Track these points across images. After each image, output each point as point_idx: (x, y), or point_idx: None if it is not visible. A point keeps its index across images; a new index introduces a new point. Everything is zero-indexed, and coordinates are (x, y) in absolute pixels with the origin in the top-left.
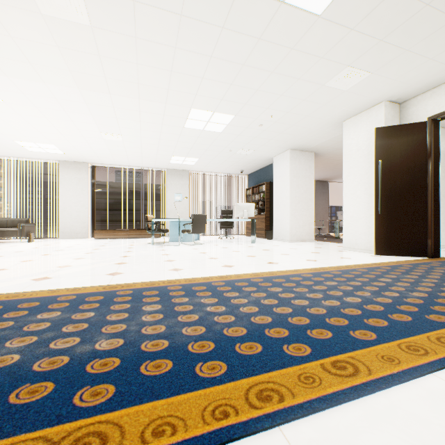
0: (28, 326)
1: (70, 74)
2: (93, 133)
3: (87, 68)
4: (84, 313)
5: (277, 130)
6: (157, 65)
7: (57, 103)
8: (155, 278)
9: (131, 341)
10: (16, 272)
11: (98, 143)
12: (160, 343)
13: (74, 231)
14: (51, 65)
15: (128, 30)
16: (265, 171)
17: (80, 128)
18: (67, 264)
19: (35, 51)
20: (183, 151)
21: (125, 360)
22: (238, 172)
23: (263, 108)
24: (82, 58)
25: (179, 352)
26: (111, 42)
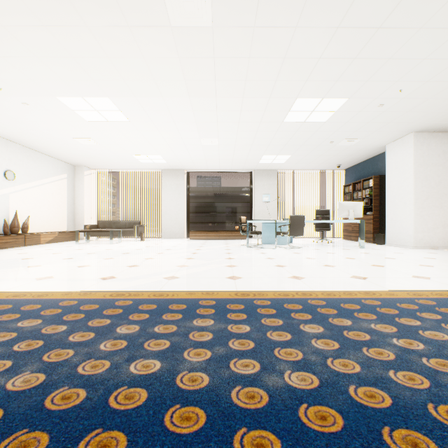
0: (192, 334)
1: (184, 84)
2: (193, 140)
3: (200, 74)
4: (237, 325)
5: (403, 108)
6: (270, 54)
7: (169, 115)
8: (281, 287)
9: (327, 381)
10: (147, 269)
11: (196, 150)
12: (375, 393)
13: (173, 231)
14: (170, 78)
15: (247, 20)
16: (370, 163)
17: (183, 137)
18: (183, 264)
19: (159, 67)
20: (275, 148)
21: (347, 416)
22: (333, 167)
23: (390, 81)
24: (197, 65)
25: (425, 421)
26: (228, 40)
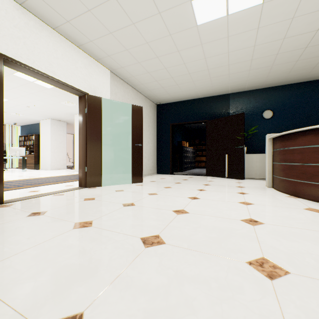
0: None
1: None
2: None
3: None
4: None
5: (40, 110)
6: None
7: None
8: None
9: None
10: None
11: None
12: None
13: None
14: None
15: None
16: (35, 126)
17: None
18: None
19: None
20: None
21: None
22: (12, 123)
23: (28, 101)
24: None
25: None
26: None
